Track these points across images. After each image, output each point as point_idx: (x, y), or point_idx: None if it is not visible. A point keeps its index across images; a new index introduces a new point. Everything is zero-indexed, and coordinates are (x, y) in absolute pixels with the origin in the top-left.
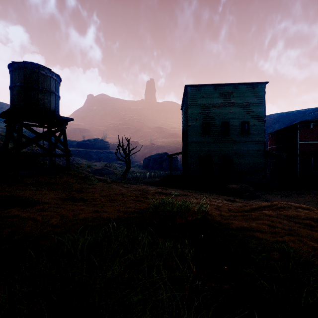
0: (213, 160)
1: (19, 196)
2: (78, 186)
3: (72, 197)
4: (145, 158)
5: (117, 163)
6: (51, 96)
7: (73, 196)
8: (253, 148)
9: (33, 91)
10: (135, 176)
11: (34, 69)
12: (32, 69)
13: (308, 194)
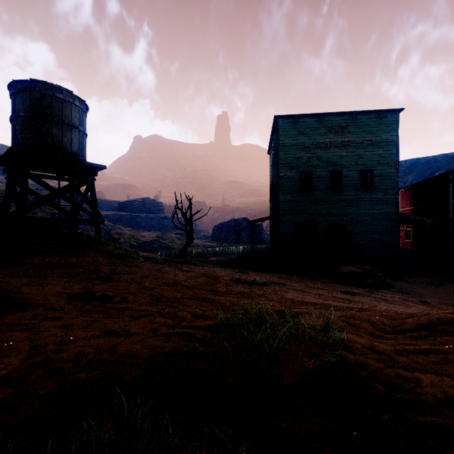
0: (318, 229)
1: (2, 289)
2: (110, 268)
3: (87, 292)
4: (215, 226)
5: (175, 233)
6: (73, 132)
7: (94, 288)
8: (379, 211)
9: (44, 124)
10: (201, 252)
11: (45, 90)
12: (43, 91)
13: None
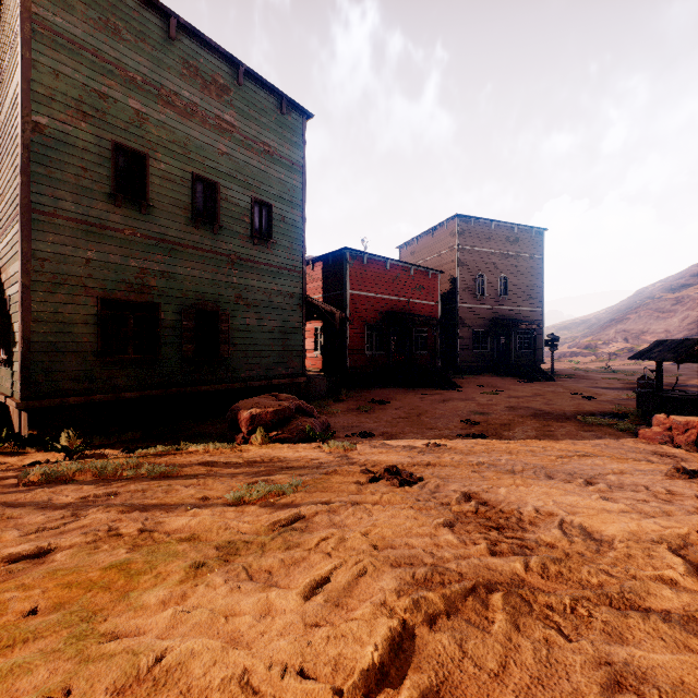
0: (164, 314)
1: None
2: None
3: None
4: None
5: None
6: None
7: None
8: (281, 288)
9: None
10: None
11: None
12: None
13: (390, 400)
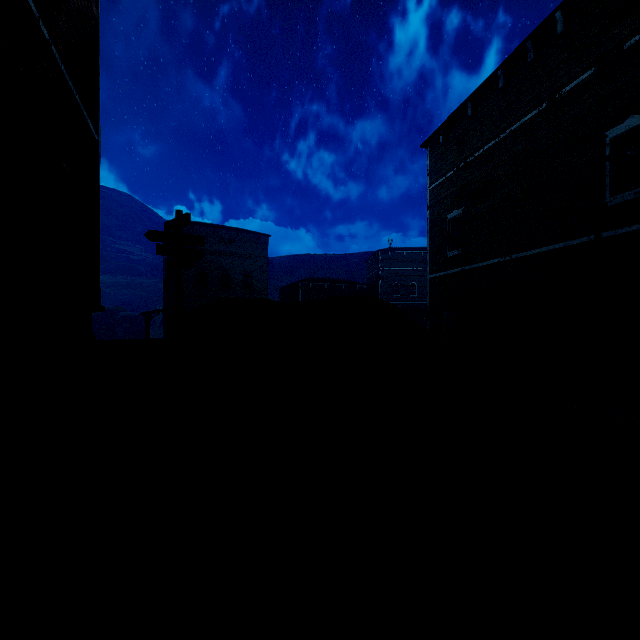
0: None
1: None
2: None
3: None
4: None
5: None
6: None
7: None
8: None
9: None
10: None
11: None
12: None
13: None
